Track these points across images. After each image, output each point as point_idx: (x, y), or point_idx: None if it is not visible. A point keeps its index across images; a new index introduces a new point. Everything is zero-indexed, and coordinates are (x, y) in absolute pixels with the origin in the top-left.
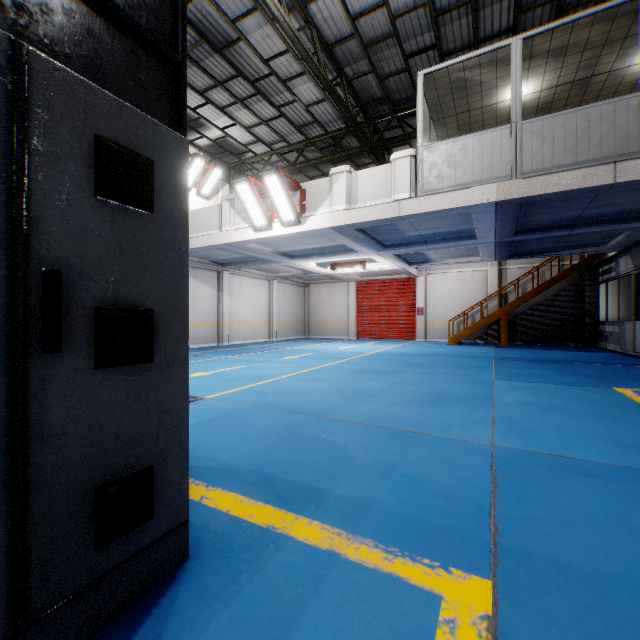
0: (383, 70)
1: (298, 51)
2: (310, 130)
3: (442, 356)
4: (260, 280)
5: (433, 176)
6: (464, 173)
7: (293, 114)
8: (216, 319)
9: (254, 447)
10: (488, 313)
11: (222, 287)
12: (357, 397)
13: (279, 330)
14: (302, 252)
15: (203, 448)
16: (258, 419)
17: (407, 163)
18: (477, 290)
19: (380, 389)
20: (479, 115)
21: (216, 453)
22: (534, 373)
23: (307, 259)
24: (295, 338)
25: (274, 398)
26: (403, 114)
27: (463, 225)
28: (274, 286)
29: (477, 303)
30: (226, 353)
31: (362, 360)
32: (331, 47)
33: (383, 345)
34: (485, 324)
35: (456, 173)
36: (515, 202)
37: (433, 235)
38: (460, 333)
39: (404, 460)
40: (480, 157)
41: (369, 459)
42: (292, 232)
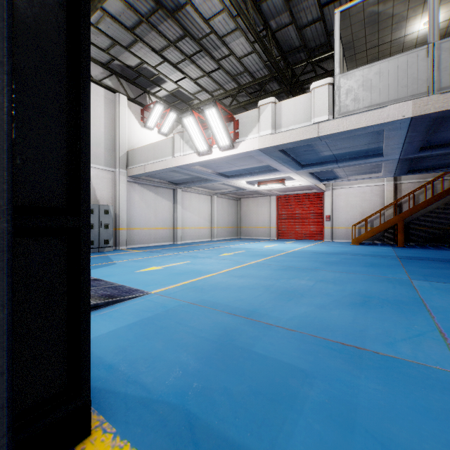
0: (301, 21)
1: (232, 5)
2: (241, 78)
3: (351, 255)
4: (204, 195)
5: (349, 99)
6: (379, 94)
7: (228, 66)
8: (172, 224)
9: (183, 362)
10: (385, 219)
11: (176, 201)
12: (286, 296)
13: (218, 232)
14: (235, 172)
15: (130, 360)
16: (193, 320)
17: (325, 90)
18: (375, 201)
19: (306, 287)
20: (387, 49)
21: (141, 369)
22: (446, 273)
23: (239, 178)
24: (230, 238)
25: (210, 295)
26: (317, 59)
27: (372, 144)
28: (215, 200)
29: (377, 211)
30: (178, 250)
31: (284, 257)
32: (259, 4)
33: (298, 244)
34: (384, 228)
35: (371, 95)
36: (430, 117)
37: (344, 154)
38: (362, 235)
39: (361, 398)
40: (395, 78)
41: (316, 393)
42: (227, 155)
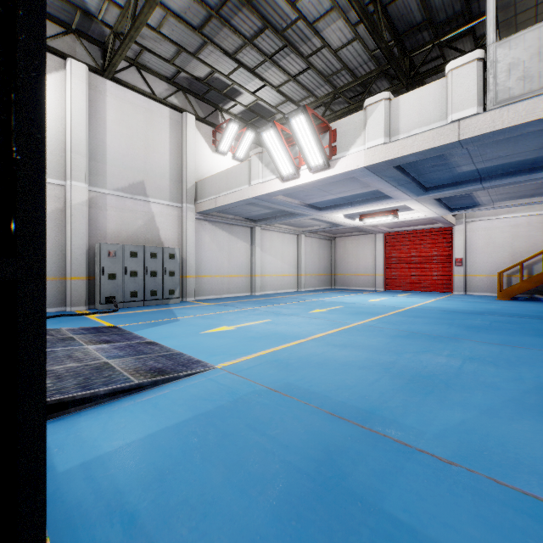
0: None
1: None
2: (338, 79)
3: (504, 315)
4: (289, 234)
5: (513, 79)
6: None
7: (321, 63)
8: (249, 271)
9: (255, 523)
10: None
11: (254, 241)
12: (420, 385)
13: (307, 281)
14: (330, 203)
15: (167, 506)
16: (273, 423)
17: (471, 70)
18: (534, 237)
19: (449, 370)
20: None
21: (181, 533)
22: None
23: (335, 210)
24: (322, 289)
25: (299, 375)
26: (447, 38)
27: None
28: (302, 240)
29: (539, 252)
30: (256, 303)
31: (401, 317)
32: None
33: (417, 298)
34: None
35: None
36: None
37: (494, 168)
38: (515, 287)
39: None
40: None
41: None
42: (320, 178)
